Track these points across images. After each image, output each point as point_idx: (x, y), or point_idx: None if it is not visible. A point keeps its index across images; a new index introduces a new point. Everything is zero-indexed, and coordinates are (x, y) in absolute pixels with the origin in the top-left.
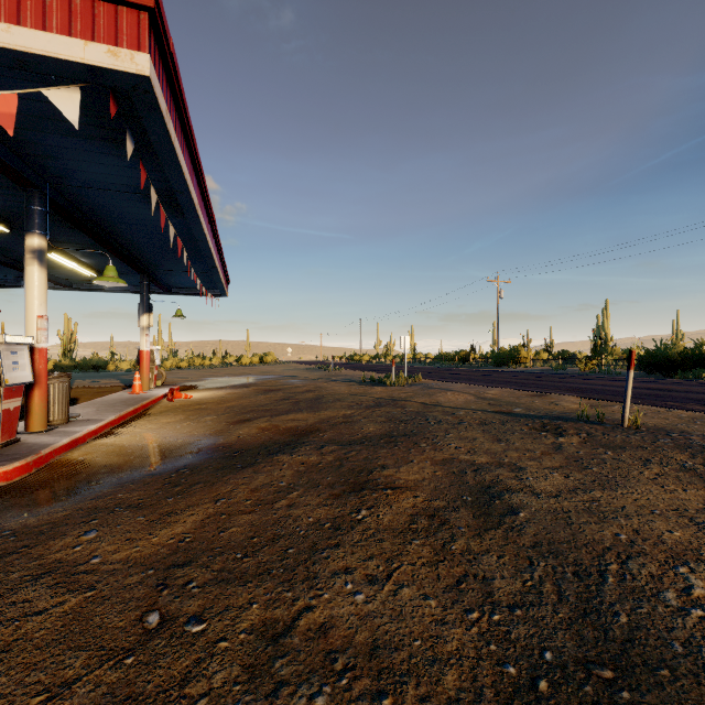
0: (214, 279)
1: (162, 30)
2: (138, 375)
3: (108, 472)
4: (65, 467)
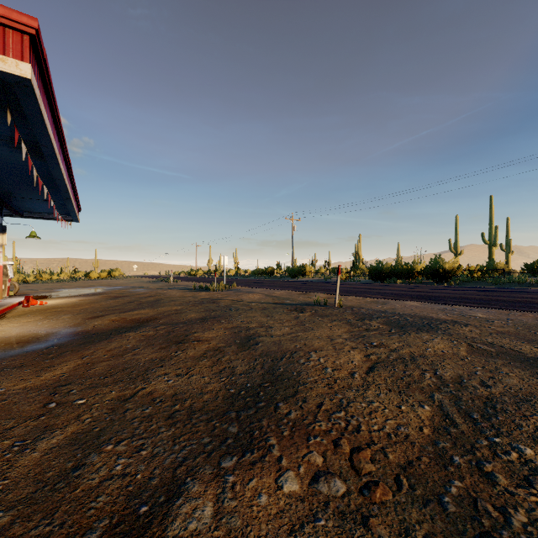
0: (67, 207)
1: (39, 45)
2: None
3: None
4: None
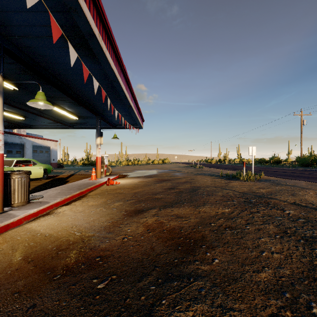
0: (132, 116)
1: None
2: (94, 170)
3: None
4: None
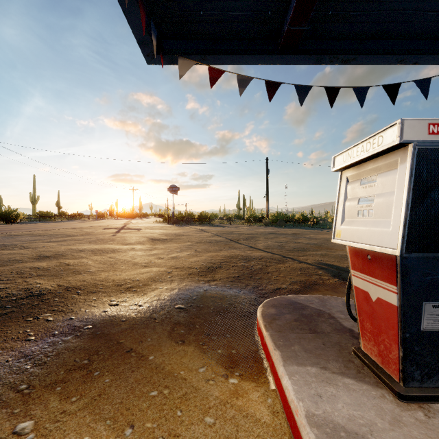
0: None
1: None
2: None
3: (176, 325)
4: (237, 354)
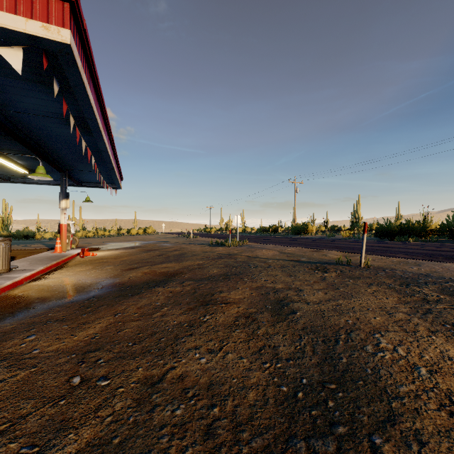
0: (112, 177)
1: (79, 15)
2: (59, 240)
3: (40, 301)
4: (9, 300)
